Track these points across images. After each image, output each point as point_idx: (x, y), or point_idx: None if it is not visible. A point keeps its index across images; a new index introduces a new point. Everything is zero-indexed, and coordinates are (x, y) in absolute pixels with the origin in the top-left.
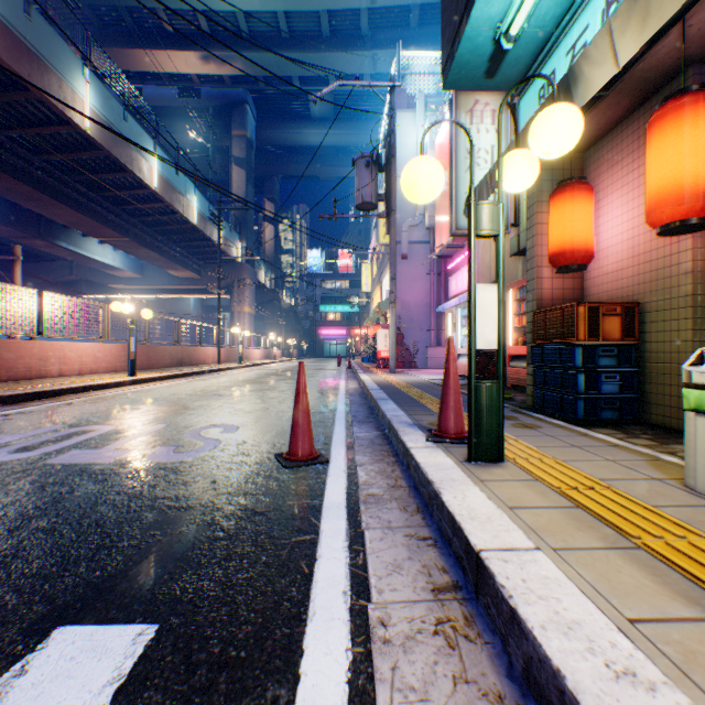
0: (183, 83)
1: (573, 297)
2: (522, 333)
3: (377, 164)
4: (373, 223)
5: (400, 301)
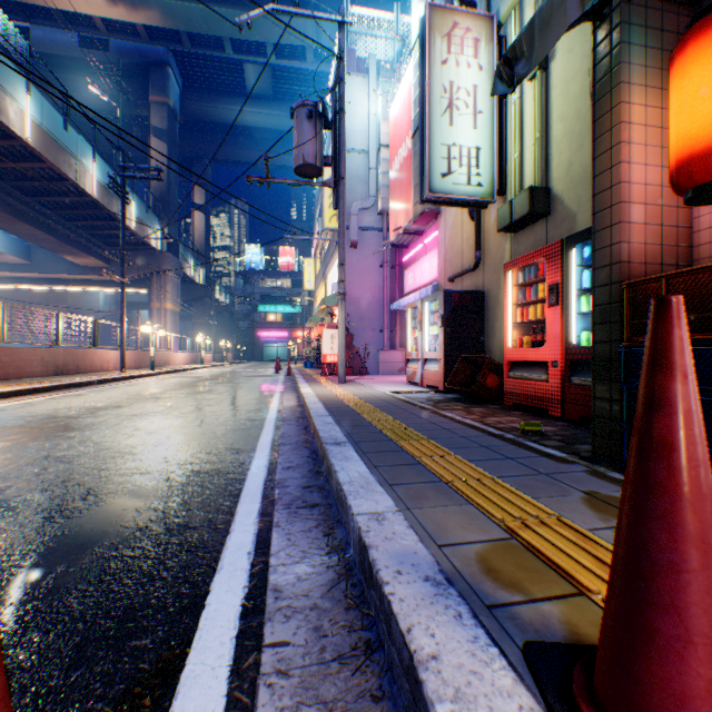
0: (85, 28)
1: (677, 261)
2: (531, 330)
3: (322, 117)
4: (317, 213)
5: (349, 296)
